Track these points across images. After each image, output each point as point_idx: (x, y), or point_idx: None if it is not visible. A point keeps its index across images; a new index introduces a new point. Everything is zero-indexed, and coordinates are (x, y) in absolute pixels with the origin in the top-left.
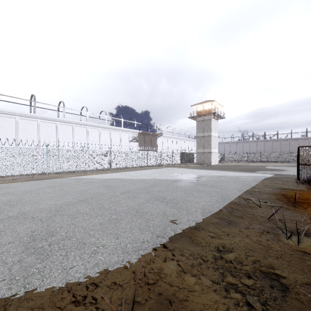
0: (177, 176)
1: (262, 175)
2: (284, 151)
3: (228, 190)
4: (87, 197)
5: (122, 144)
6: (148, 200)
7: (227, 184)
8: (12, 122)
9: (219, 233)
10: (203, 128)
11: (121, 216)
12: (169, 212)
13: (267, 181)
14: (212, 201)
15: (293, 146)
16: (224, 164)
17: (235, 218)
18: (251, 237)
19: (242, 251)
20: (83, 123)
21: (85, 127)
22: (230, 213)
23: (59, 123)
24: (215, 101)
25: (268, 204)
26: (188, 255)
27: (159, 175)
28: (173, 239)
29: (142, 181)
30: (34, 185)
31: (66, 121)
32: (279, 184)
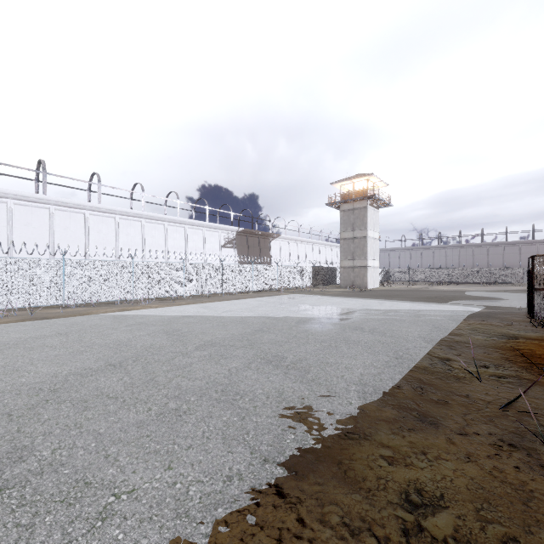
0: (306, 310)
1: (462, 309)
2: (493, 265)
3: (406, 340)
4: (126, 357)
5: (208, 251)
6: (249, 363)
7: (401, 328)
8: (1, 210)
9: (404, 449)
10: (353, 223)
11: (188, 404)
12: (291, 392)
13: (474, 319)
14: (377, 365)
15: (510, 256)
16: (390, 288)
17: (433, 406)
18: (478, 460)
19: (468, 507)
20: (135, 214)
21: (140, 221)
22: (419, 394)
23: (90, 212)
24: (374, 176)
25: (491, 371)
26: (338, 521)
27: (273, 309)
28: (299, 468)
29: (240, 322)
30: (28, 331)
31: (103, 210)
32: (500, 327)
